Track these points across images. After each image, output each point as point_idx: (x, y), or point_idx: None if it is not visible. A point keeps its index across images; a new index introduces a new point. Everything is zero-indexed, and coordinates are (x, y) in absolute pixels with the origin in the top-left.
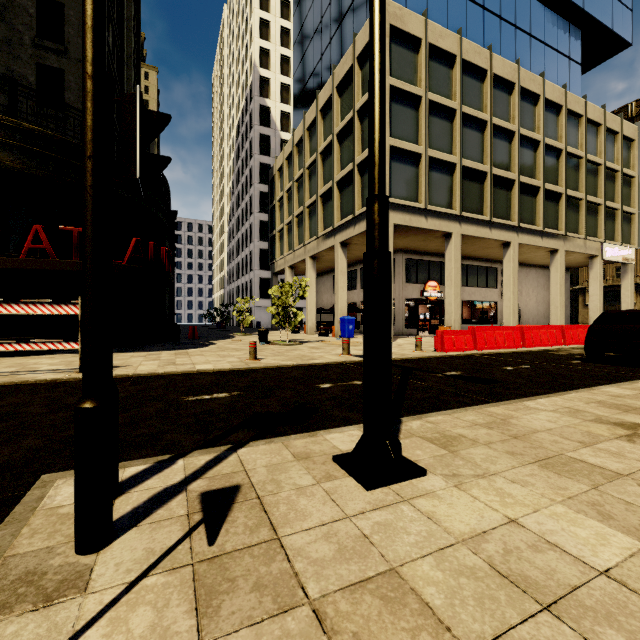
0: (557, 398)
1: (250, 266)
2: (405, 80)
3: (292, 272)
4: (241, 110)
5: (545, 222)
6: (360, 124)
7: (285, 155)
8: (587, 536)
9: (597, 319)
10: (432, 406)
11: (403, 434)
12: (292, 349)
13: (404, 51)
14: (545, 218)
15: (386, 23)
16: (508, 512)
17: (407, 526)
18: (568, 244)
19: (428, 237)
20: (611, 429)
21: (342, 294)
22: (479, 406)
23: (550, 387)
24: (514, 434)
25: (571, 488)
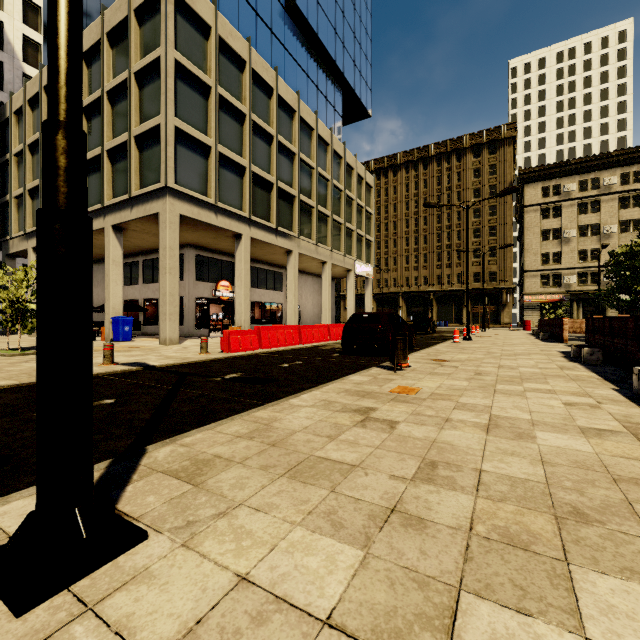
0: (317, 392)
1: None
2: (193, 62)
3: None
4: None
5: (318, 238)
6: (139, 90)
7: (27, 95)
8: (318, 566)
9: (349, 319)
10: (197, 420)
11: (139, 473)
12: (23, 361)
13: (192, 30)
14: (318, 234)
15: None
16: (241, 565)
17: None
18: (334, 258)
19: (219, 235)
20: (352, 417)
21: (115, 288)
22: (247, 412)
23: (314, 381)
24: (273, 441)
25: (313, 498)
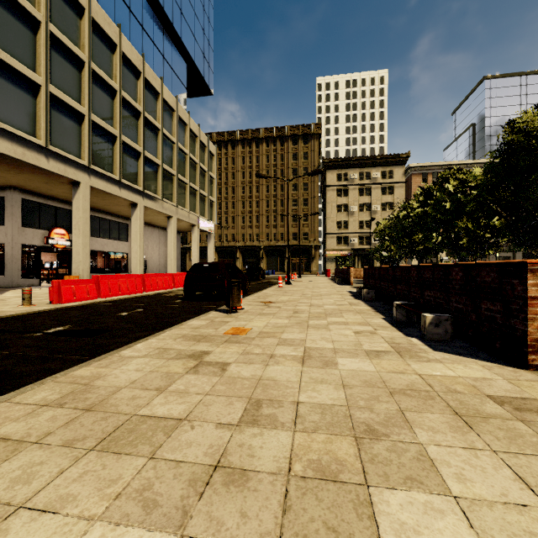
0: (154, 339)
1: None
2: None
3: None
4: None
5: (164, 194)
6: None
7: None
8: None
9: (191, 268)
10: None
11: None
12: None
13: None
14: (164, 191)
15: None
16: None
17: None
18: (179, 214)
19: (52, 180)
20: (186, 363)
21: None
22: (65, 371)
23: (153, 328)
24: (90, 404)
25: (126, 474)
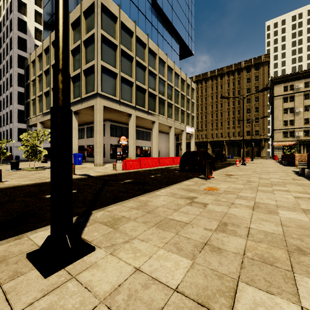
0: (168, 189)
1: (10, 120)
2: (109, 34)
3: (42, 126)
4: (2, 16)
5: (168, 115)
6: (85, 49)
7: (37, 54)
8: (171, 266)
9: (183, 154)
10: (113, 200)
11: (89, 222)
12: (36, 173)
13: (109, 19)
14: (168, 113)
15: (99, 0)
16: (136, 263)
17: (66, 303)
18: (175, 125)
19: (121, 115)
20: (185, 201)
21: (74, 140)
22: (136, 197)
23: (166, 184)
24: (148, 210)
25: (168, 237)
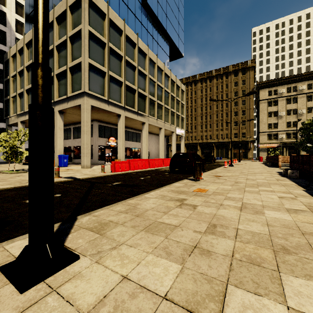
0: (158, 191)
1: None
2: (97, 31)
3: (24, 125)
4: None
5: (158, 116)
6: (71, 45)
7: (18, 48)
8: (160, 272)
9: (173, 156)
10: (100, 204)
11: (74, 229)
12: (16, 176)
13: (97, 16)
14: (158, 114)
15: None
16: (123, 271)
17: None
18: (165, 126)
19: (110, 115)
20: (175, 203)
21: (60, 141)
22: (124, 200)
23: (156, 186)
24: (137, 214)
25: (157, 241)
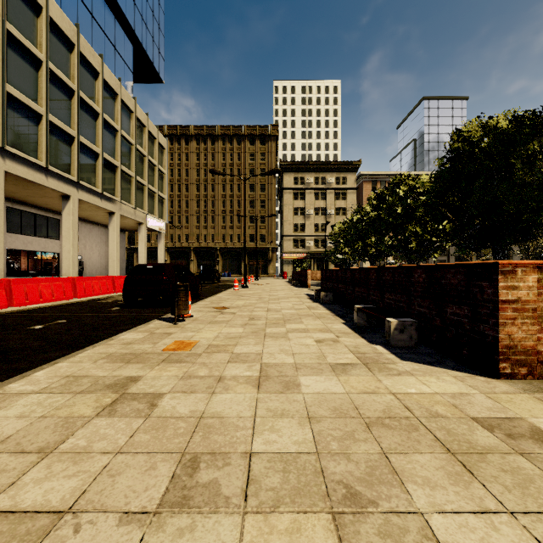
0: (65, 363)
1: None
2: None
3: None
4: None
5: (104, 186)
6: None
7: None
8: None
9: (132, 270)
10: None
11: None
12: None
13: None
14: (104, 183)
15: None
16: None
17: None
18: (123, 210)
19: None
20: (100, 398)
21: None
22: None
23: (71, 345)
24: None
25: None
